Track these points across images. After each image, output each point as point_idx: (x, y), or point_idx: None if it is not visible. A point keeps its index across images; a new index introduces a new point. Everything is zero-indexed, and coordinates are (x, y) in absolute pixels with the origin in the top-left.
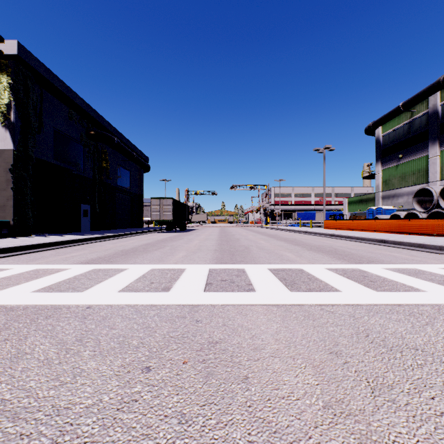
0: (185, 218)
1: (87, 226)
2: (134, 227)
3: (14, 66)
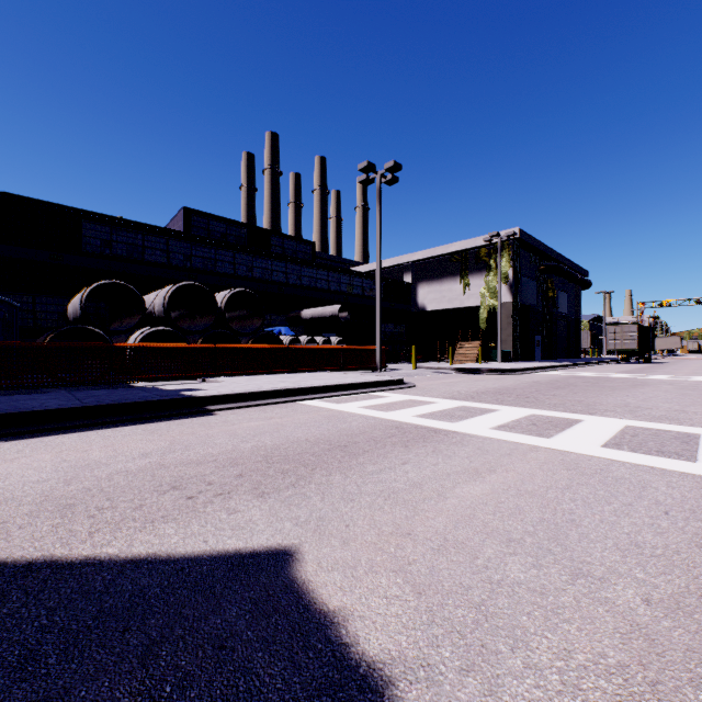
0: (649, 347)
1: (538, 355)
2: (570, 357)
3: (512, 244)
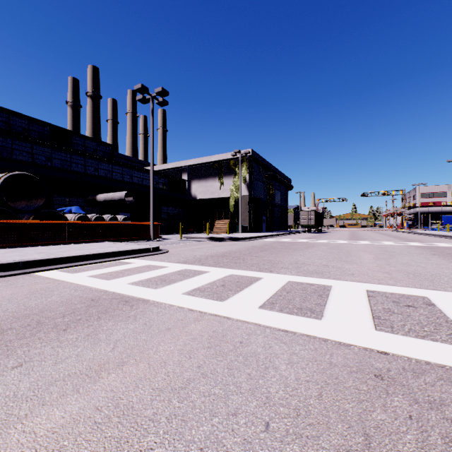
0: (321, 223)
1: (264, 228)
2: (282, 229)
3: (248, 159)
